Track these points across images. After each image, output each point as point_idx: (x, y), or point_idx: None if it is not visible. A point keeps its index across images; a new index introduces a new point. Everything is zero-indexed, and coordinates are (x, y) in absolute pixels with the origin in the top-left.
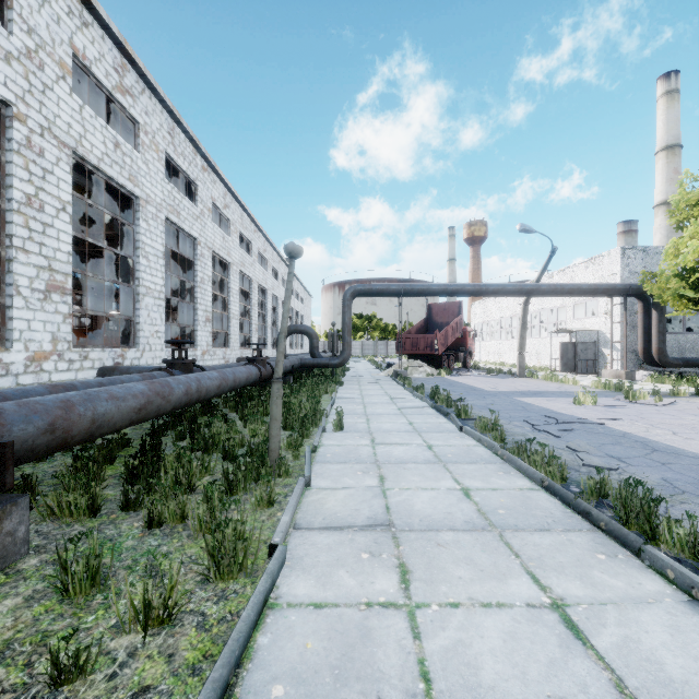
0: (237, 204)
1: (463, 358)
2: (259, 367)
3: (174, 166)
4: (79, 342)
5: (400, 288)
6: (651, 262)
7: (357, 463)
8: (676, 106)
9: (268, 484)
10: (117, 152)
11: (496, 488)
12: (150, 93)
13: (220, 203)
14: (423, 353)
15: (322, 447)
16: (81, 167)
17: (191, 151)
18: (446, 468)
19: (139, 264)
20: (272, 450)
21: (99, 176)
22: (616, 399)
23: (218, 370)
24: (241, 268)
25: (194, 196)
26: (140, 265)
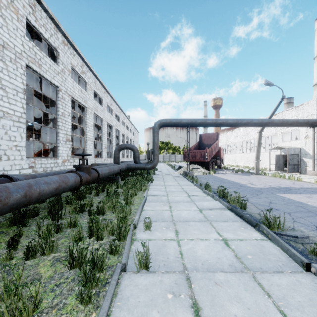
0: (92, 74)
1: (219, 163)
2: (79, 174)
3: (36, 33)
4: None
5: (188, 121)
6: None
7: None
8: None
9: None
10: None
11: None
12: None
13: (78, 69)
14: (199, 160)
15: None
16: None
17: (53, 27)
18: None
19: None
20: None
21: None
22: None
23: None
24: (95, 111)
25: (56, 58)
26: None
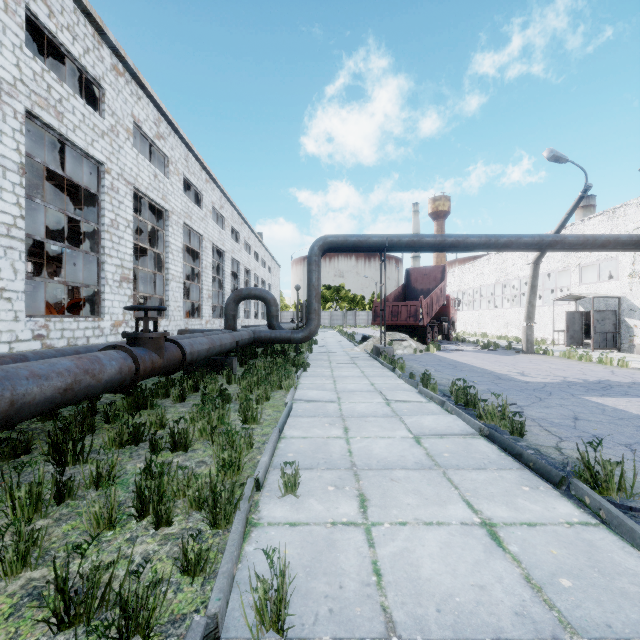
0: (179, 140)
1: (447, 330)
2: (133, 354)
3: (52, 43)
4: None
5: (383, 240)
6: None
7: None
8: None
9: None
10: None
11: None
12: None
13: (148, 129)
14: (405, 324)
15: None
16: None
17: (90, 34)
18: None
19: None
20: None
21: None
22: None
23: None
24: (186, 220)
25: (99, 103)
26: None
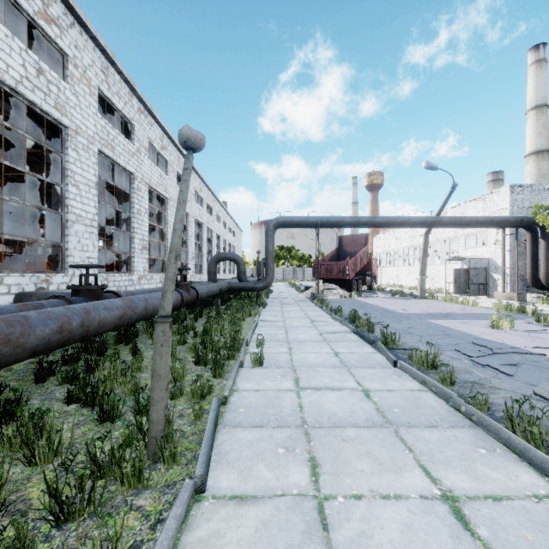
0: (174, 147)
1: (369, 282)
2: (181, 292)
3: (108, 104)
4: (14, 267)
5: (317, 220)
6: (536, 198)
7: (278, 427)
8: (544, 72)
9: (137, 485)
10: (40, 78)
11: (498, 495)
12: (80, 29)
13: (157, 144)
14: (336, 277)
15: (236, 393)
16: (1, 91)
17: (127, 92)
18: (400, 437)
19: (67, 192)
20: (153, 421)
21: (19, 100)
22: (528, 322)
23: (125, 297)
24: None
25: (131, 134)
26: (68, 193)
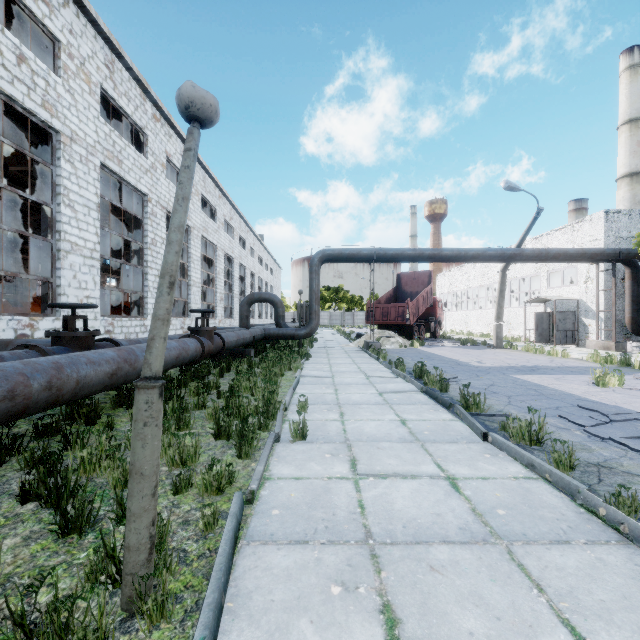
0: (198, 165)
1: (433, 328)
2: (201, 340)
3: (115, 107)
4: None
5: (372, 253)
6: (637, 227)
7: (330, 544)
8: (639, 80)
9: None
10: (22, 67)
11: None
12: (77, 9)
13: (176, 160)
14: (394, 323)
15: (268, 483)
16: None
17: (138, 94)
18: (518, 563)
19: (59, 214)
20: (130, 548)
21: None
22: (639, 378)
23: (122, 347)
24: (204, 233)
25: (143, 146)
26: (61, 215)
